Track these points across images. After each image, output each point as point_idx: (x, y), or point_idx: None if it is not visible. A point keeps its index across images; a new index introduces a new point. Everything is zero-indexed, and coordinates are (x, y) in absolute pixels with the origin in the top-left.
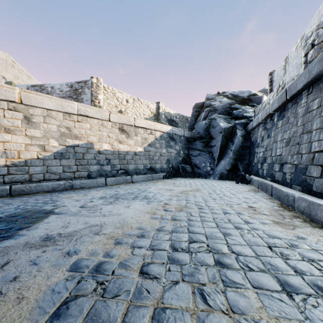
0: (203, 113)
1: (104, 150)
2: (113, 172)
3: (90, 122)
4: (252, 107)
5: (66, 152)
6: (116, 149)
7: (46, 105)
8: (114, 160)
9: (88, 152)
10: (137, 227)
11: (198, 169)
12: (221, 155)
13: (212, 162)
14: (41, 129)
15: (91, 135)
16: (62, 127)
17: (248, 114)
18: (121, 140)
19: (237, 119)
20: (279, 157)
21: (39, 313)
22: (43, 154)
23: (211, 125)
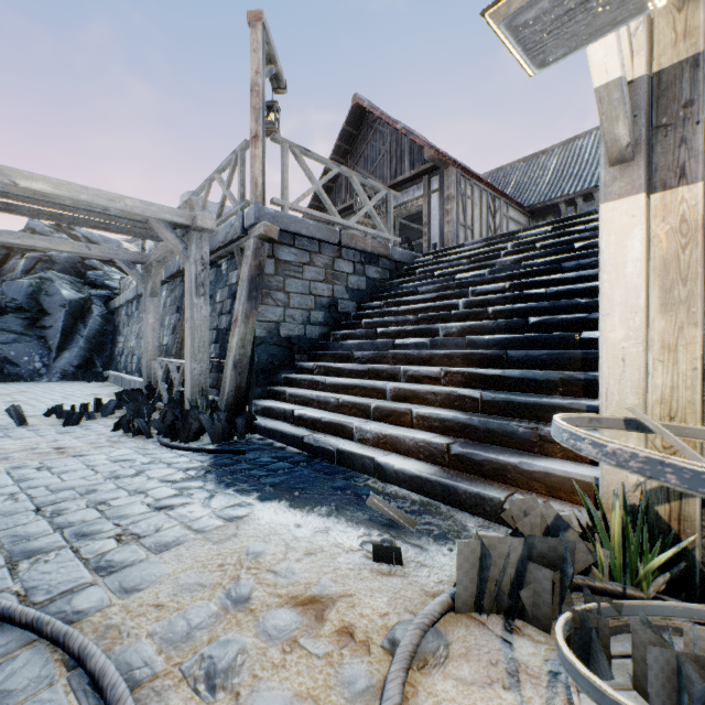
0: (23, 260)
1: None
2: None
3: None
4: (122, 271)
5: None
6: None
7: None
8: None
9: None
10: None
11: (14, 368)
12: (66, 343)
13: (46, 355)
14: None
15: None
16: None
17: (113, 283)
18: None
19: (96, 288)
20: (133, 349)
21: None
22: None
23: (43, 290)
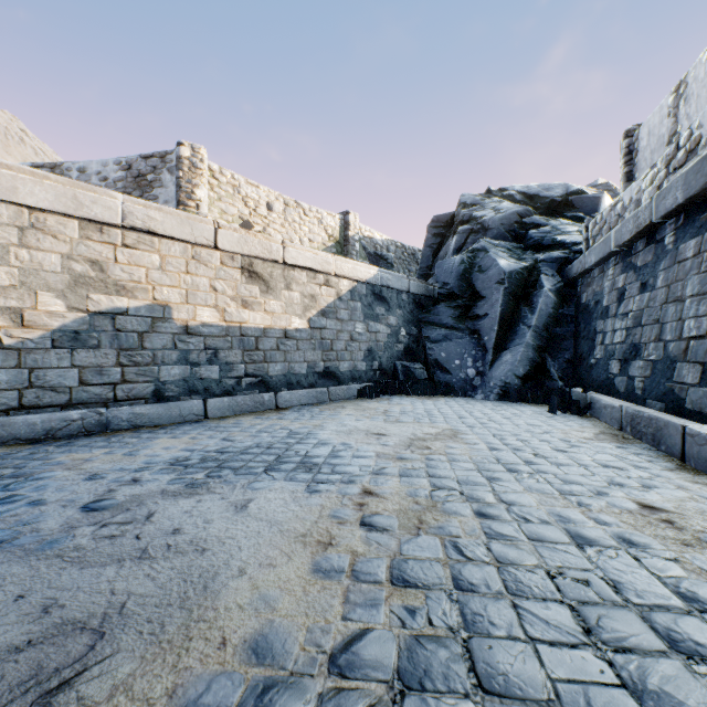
0: (453, 239)
1: (200, 324)
2: (226, 383)
3: (160, 249)
4: (575, 222)
5: (89, 329)
6: (234, 322)
7: (27, 195)
8: (230, 352)
9: (156, 329)
10: (246, 640)
11: (443, 374)
12: (503, 338)
13: (479, 357)
14: (12, 265)
15: (163, 284)
16: (79, 261)
17: (567, 237)
18: (248, 298)
19: (542, 251)
20: (699, 342)
21: None
22: (18, 334)
23: (475, 266)
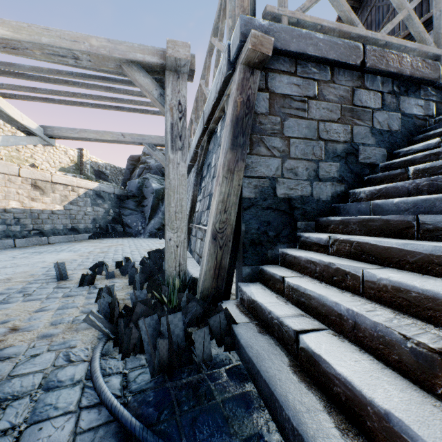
0: (138, 170)
1: (12, 208)
2: (24, 233)
3: None
4: None
5: None
6: (28, 207)
7: None
8: (26, 220)
9: None
10: (71, 259)
11: (129, 229)
12: (153, 215)
13: (144, 222)
14: None
15: None
16: None
17: None
18: (34, 197)
19: None
20: None
21: (41, 272)
22: None
23: (144, 185)
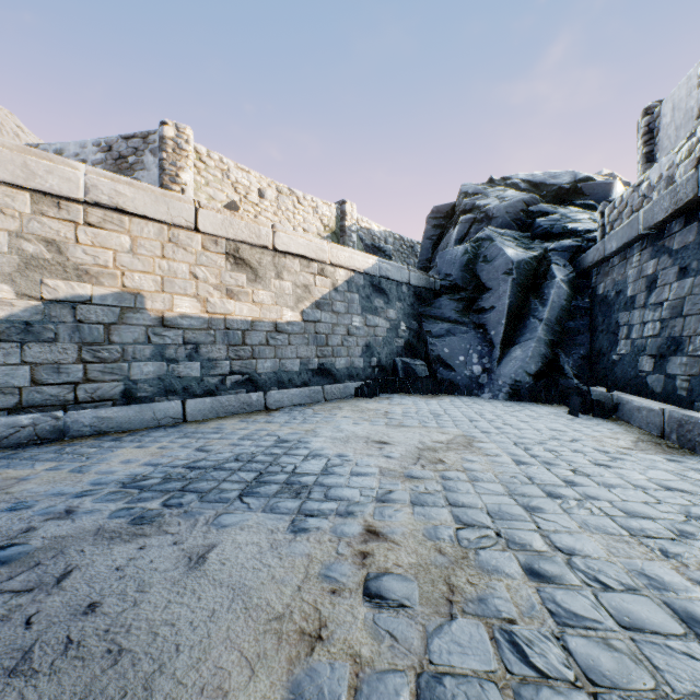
0: (455, 229)
1: (178, 315)
2: (208, 381)
3: (131, 229)
4: (585, 210)
5: (44, 319)
6: (218, 313)
7: None
8: (213, 347)
9: (125, 321)
10: None
11: (447, 372)
12: (512, 332)
13: (485, 353)
14: None
15: (134, 270)
16: (30, 241)
17: (579, 224)
18: (233, 287)
19: (551, 240)
20: None
21: None
22: None
23: (479, 256)
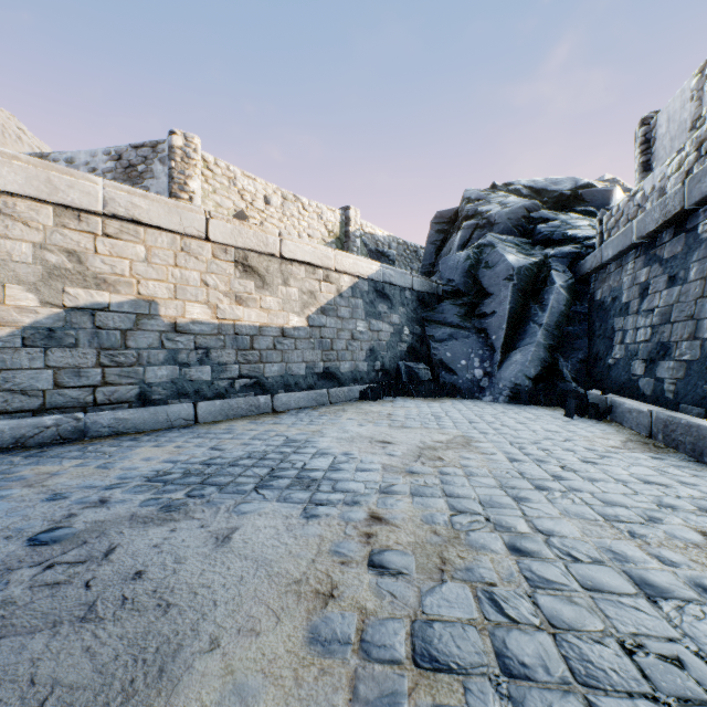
0: (457, 234)
1: (190, 321)
2: (218, 384)
3: (145, 239)
4: (585, 217)
5: (66, 326)
6: (227, 319)
7: None
8: (223, 352)
9: (140, 327)
10: None
11: (449, 375)
12: (512, 337)
13: (487, 357)
14: None
15: (149, 278)
16: (53, 251)
17: (578, 231)
18: (242, 294)
19: (551, 246)
20: None
21: None
22: None
23: (481, 262)
